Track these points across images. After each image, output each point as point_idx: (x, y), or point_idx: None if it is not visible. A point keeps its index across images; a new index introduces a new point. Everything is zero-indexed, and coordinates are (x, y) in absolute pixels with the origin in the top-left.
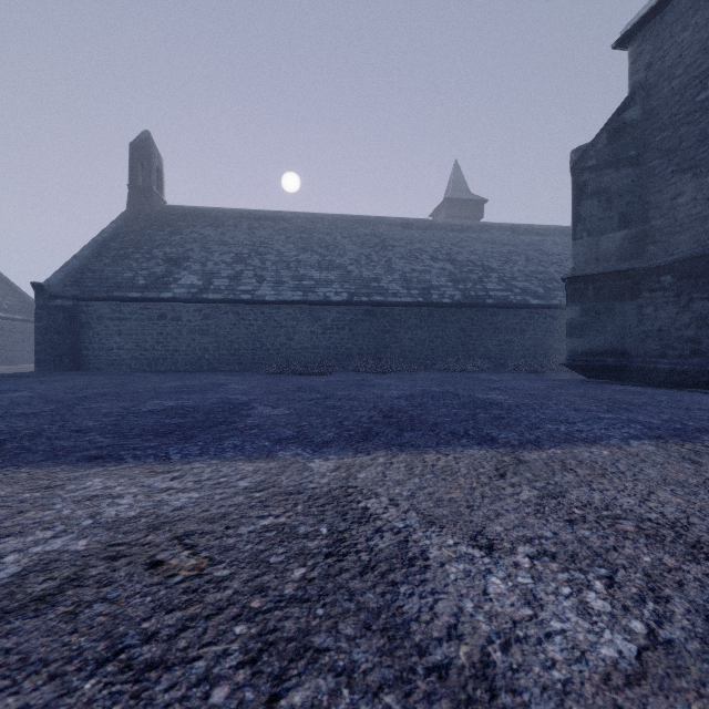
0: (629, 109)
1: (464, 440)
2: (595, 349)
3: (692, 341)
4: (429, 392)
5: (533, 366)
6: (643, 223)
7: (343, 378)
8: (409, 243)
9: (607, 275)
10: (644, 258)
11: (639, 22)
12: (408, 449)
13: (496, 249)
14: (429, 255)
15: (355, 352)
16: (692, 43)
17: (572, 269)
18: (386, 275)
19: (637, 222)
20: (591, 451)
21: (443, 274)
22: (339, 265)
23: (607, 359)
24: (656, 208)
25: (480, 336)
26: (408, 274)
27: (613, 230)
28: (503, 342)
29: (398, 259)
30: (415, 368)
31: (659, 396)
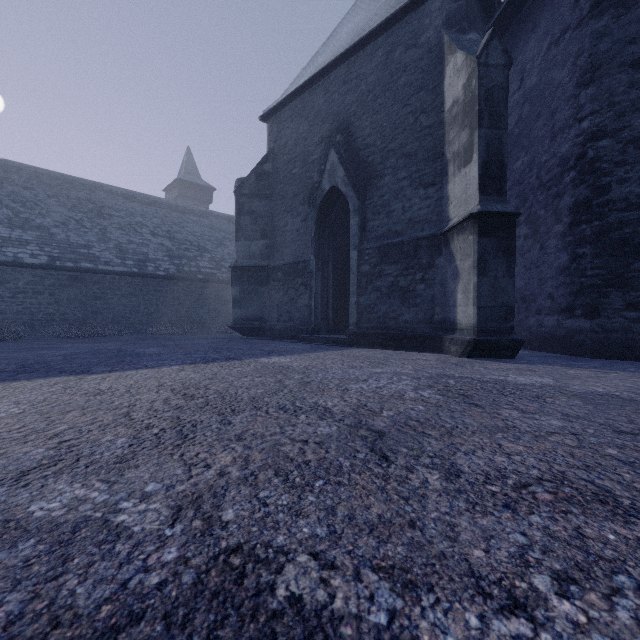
0: (266, 163)
1: (64, 374)
2: (248, 316)
3: (289, 312)
4: (99, 350)
5: (224, 328)
6: (273, 237)
7: (27, 343)
8: (129, 215)
9: (255, 268)
10: (273, 260)
11: (270, 111)
12: (6, 381)
13: (213, 234)
14: (149, 230)
15: (57, 318)
16: (291, 138)
17: (235, 261)
18: (99, 243)
19: (270, 236)
20: (138, 371)
21: (161, 249)
22: (39, 225)
23: (255, 323)
24: (278, 230)
25: (192, 304)
26: (124, 244)
27: (258, 239)
28: (212, 310)
29: (115, 229)
30: (124, 332)
31: (261, 344)
